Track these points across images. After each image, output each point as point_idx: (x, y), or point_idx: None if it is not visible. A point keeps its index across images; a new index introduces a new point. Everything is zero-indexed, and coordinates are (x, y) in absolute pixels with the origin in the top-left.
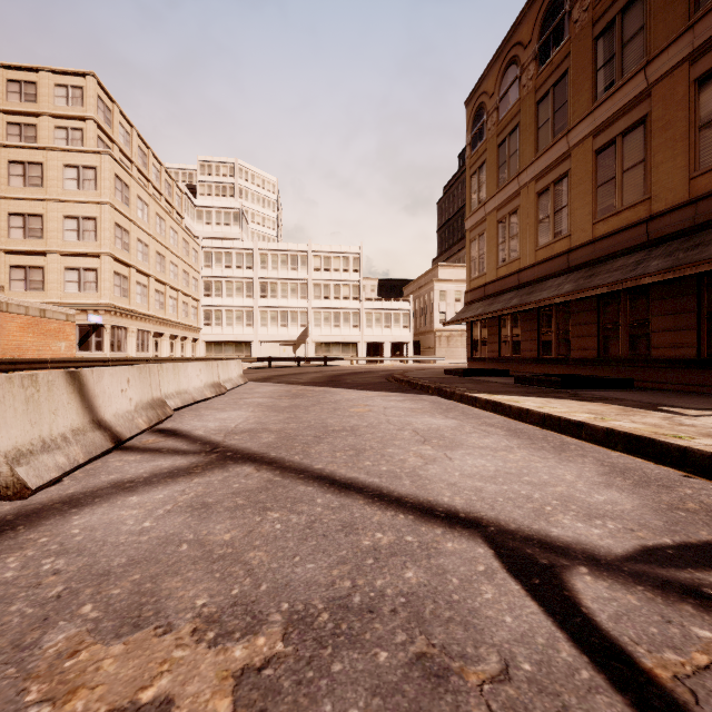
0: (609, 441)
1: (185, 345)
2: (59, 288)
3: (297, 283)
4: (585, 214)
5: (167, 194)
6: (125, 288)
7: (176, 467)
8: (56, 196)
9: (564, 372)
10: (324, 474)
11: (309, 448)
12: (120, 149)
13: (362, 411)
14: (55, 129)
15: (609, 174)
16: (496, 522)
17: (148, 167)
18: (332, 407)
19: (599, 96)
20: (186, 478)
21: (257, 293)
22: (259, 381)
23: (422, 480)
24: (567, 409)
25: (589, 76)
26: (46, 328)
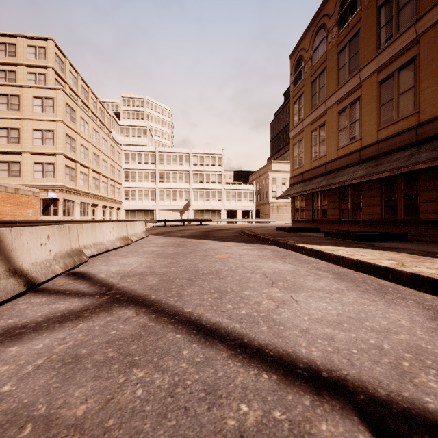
0: (413, 283)
1: (112, 212)
2: (30, 175)
3: (183, 173)
4: (372, 124)
5: (101, 116)
6: (72, 175)
7: (69, 310)
8: (28, 116)
9: (357, 229)
10: (192, 318)
11: (183, 291)
12: (70, 87)
13: (224, 257)
14: (27, 74)
15: (388, 97)
16: (362, 385)
17: (88, 99)
18: (202, 254)
19: (381, 45)
20: (72, 323)
21: (157, 179)
22: (156, 235)
23: (277, 325)
24: (372, 257)
25: (374, 32)
26: (19, 201)
